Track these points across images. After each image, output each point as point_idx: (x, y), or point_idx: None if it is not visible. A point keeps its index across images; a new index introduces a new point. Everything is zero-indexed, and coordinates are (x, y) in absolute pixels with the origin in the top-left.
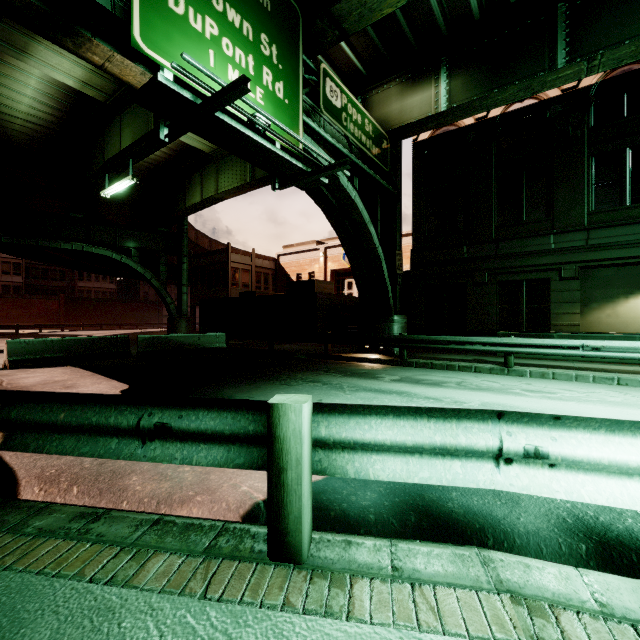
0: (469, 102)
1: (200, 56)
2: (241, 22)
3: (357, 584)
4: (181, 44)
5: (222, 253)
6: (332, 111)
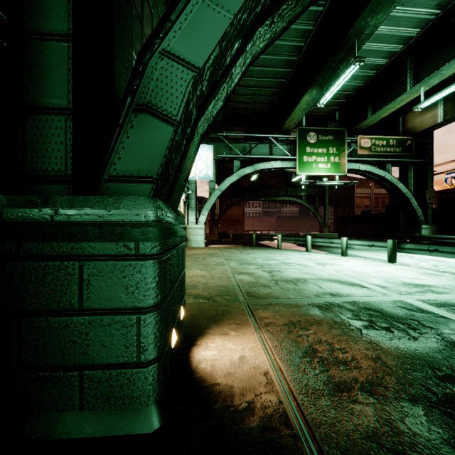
0: (450, 118)
1: (311, 167)
2: (322, 150)
3: (312, 253)
4: (306, 167)
5: (350, 189)
6: (365, 150)
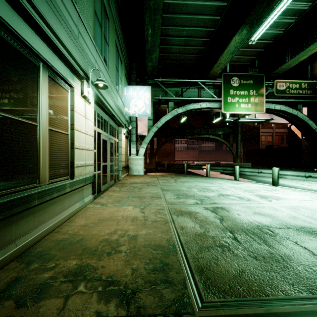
0: None
1: (234, 106)
2: (244, 92)
3: (241, 181)
4: (230, 107)
5: (257, 129)
6: (280, 92)
